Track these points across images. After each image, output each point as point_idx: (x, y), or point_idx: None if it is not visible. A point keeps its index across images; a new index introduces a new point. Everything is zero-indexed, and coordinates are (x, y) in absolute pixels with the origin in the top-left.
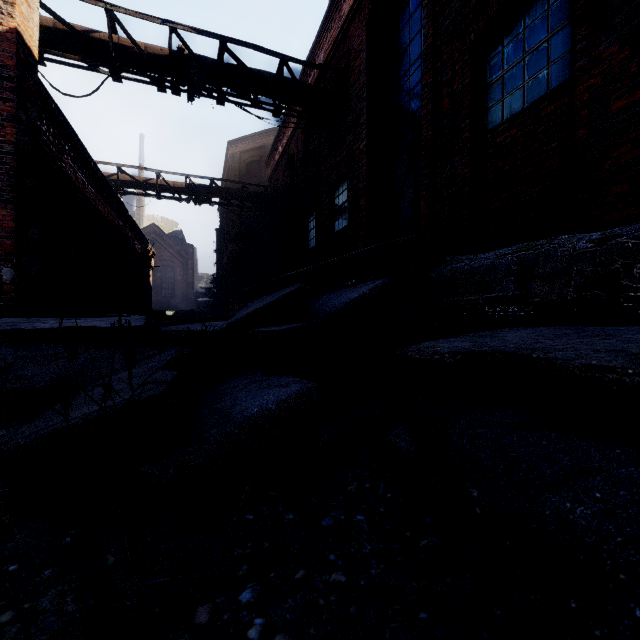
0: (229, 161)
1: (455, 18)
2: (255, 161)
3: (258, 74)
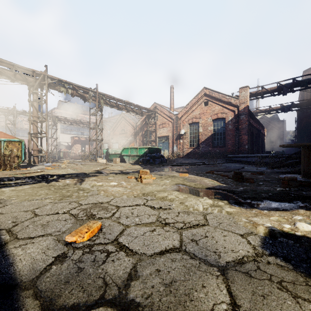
0: None
1: None
2: None
3: (307, 80)
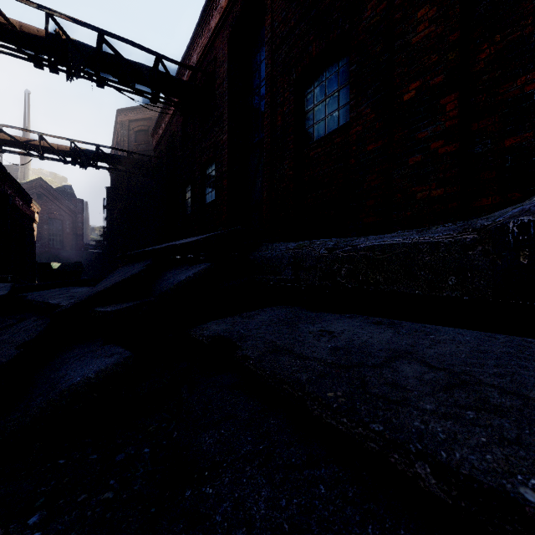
0: (118, 127)
1: (285, 58)
2: (143, 130)
3: (136, 66)
